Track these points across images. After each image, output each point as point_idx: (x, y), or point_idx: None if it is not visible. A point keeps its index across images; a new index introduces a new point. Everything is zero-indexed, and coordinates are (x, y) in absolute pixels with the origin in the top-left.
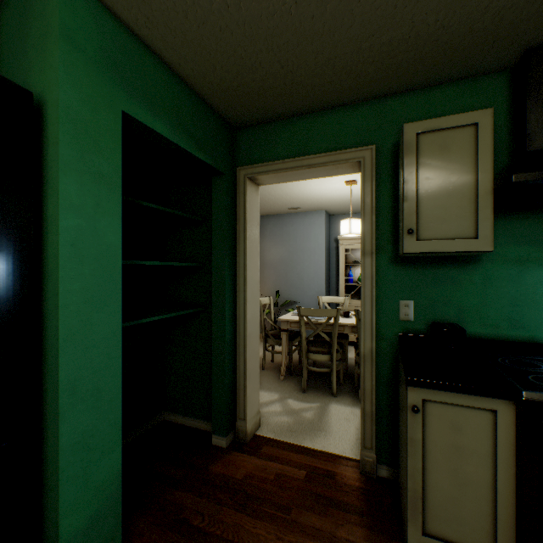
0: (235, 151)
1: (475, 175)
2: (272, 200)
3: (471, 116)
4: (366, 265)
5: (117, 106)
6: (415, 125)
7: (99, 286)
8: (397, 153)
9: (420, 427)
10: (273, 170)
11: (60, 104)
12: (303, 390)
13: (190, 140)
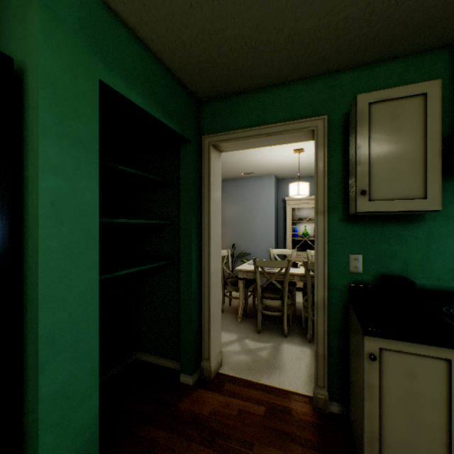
0: (200, 121)
1: (424, 140)
2: (230, 166)
3: (420, 87)
4: (318, 222)
5: (95, 75)
6: (367, 96)
7: (78, 243)
8: (347, 123)
9: (376, 373)
10: (235, 138)
11: (40, 70)
12: (258, 331)
13: (161, 110)
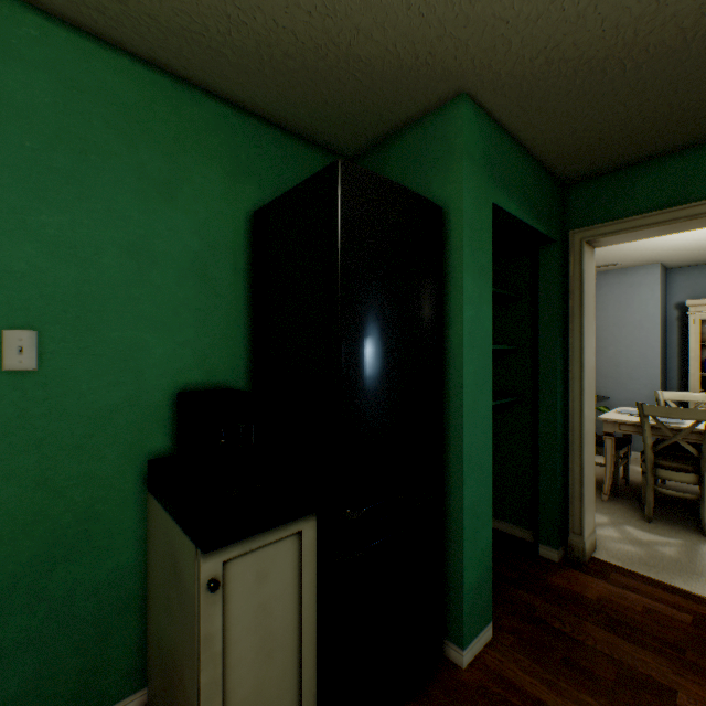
0: (565, 211)
1: None
2: None
3: None
4: None
5: (489, 200)
6: None
7: (480, 370)
8: None
9: None
10: (627, 229)
11: (463, 213)
12: (646, 518)
13: (531, 213)
